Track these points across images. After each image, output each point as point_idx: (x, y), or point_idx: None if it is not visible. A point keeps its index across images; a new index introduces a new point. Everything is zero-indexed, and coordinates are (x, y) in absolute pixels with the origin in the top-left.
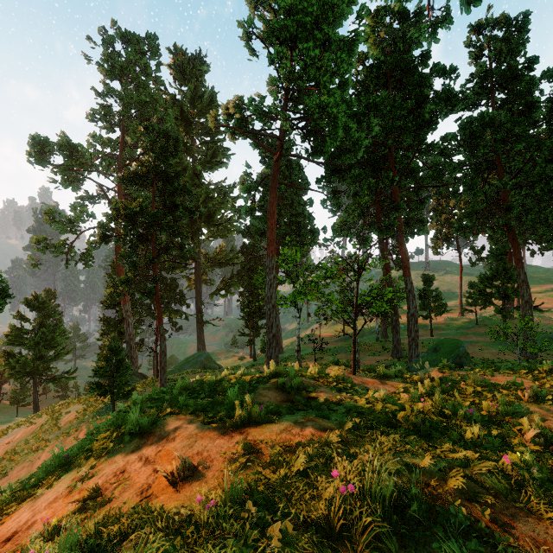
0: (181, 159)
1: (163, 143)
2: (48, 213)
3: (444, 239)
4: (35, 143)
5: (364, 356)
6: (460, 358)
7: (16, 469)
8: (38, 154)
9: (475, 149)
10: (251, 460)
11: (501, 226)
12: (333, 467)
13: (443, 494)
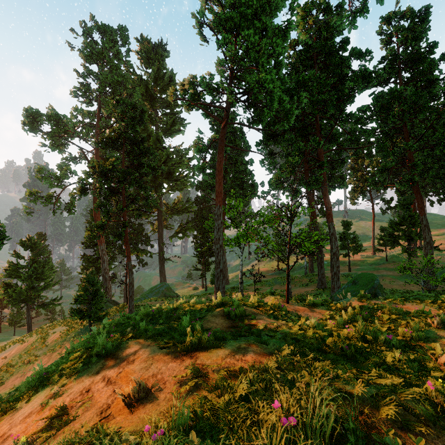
0: (146, 127)
1: (131, 114)
2: (39, 171)
3: (360, 192)
4: (29, 115)
5: (294, 287)
6: (375, 289)
7: (11, 379)
8: (31, 123)
9: (386, 118)
10: (199, 384)
11: (407, 181)
12: (272, 394)
13: (377, 422)
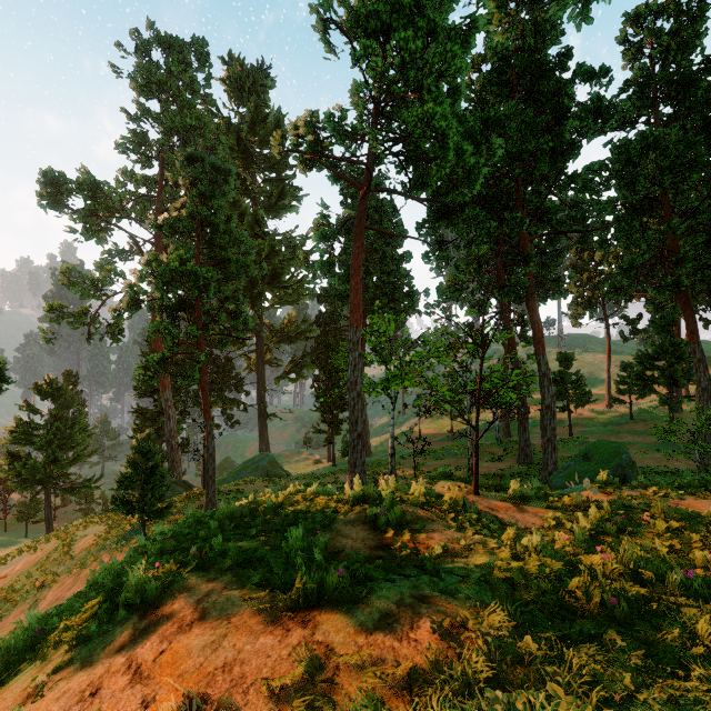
0: (237, 201)
1: (212, 177)
2: (65, 273)
3: (586, 305)
4: (48, 181)
5: (480, 461)
6: (624, 469)
7: (13, 613)
8: (52, 195)
9: (633, 181)
10: (319, 701)
11: (669, 286)
12: None
13: None
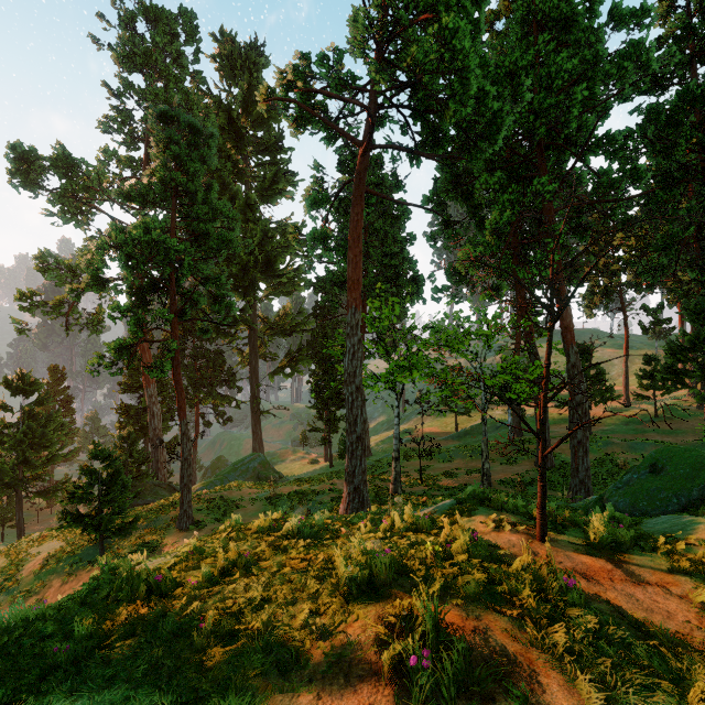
0: (228, 184)
1: (189, 139)
2: (40, 258)
3: (602, 295)
4: (19, 157)
5: (492, 464)
6: None
7: None
8: (23, 173)
9: (670, 146)
10: None
11: None
12: None
13: None
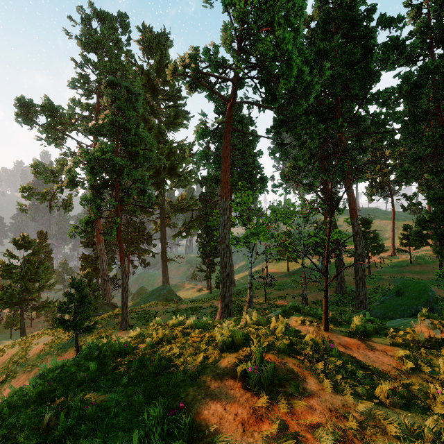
0: (147, 120)
1: (126, 97)
2: (34, 166)
3: (378, 187)
4: (22, 105)
5: (309, 292)
6: (431, 303)
7: None
8: (24, 114)
9: (417, 98)
10: None
11: (443, 171)
12: None
13: None
